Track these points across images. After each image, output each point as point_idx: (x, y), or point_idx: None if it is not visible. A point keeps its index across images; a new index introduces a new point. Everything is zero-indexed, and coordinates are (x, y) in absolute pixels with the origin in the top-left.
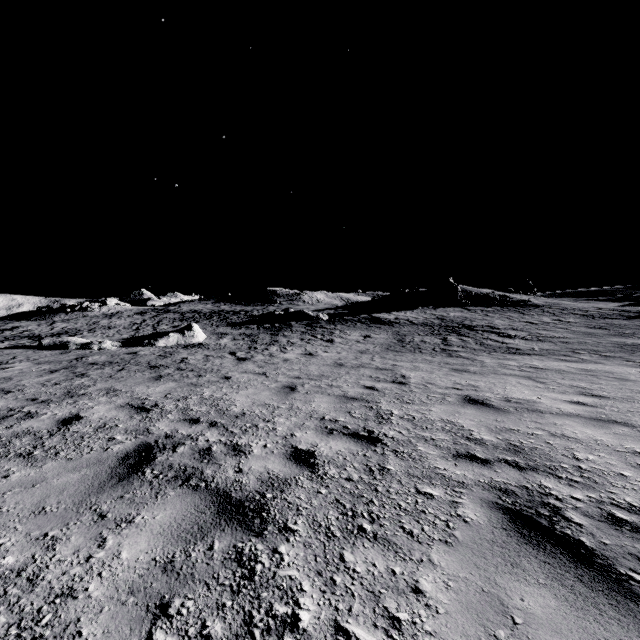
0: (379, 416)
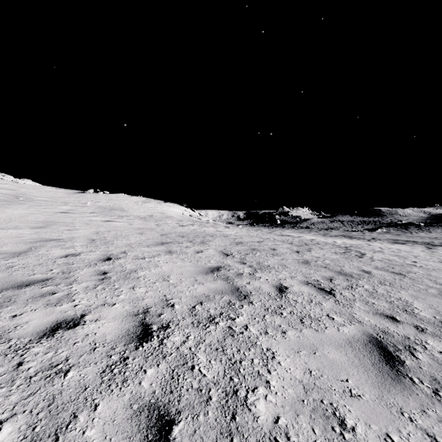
0: None
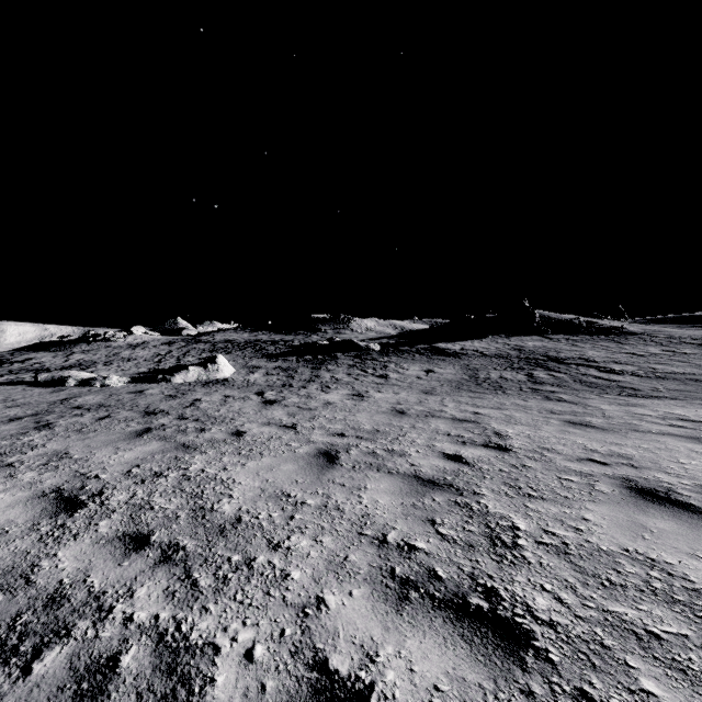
0: (493, 536)
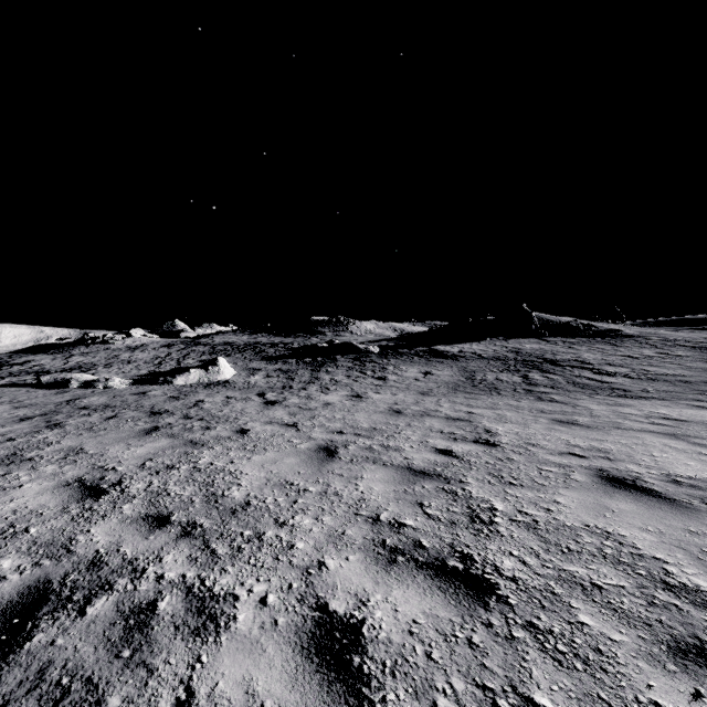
0: (473, 515)
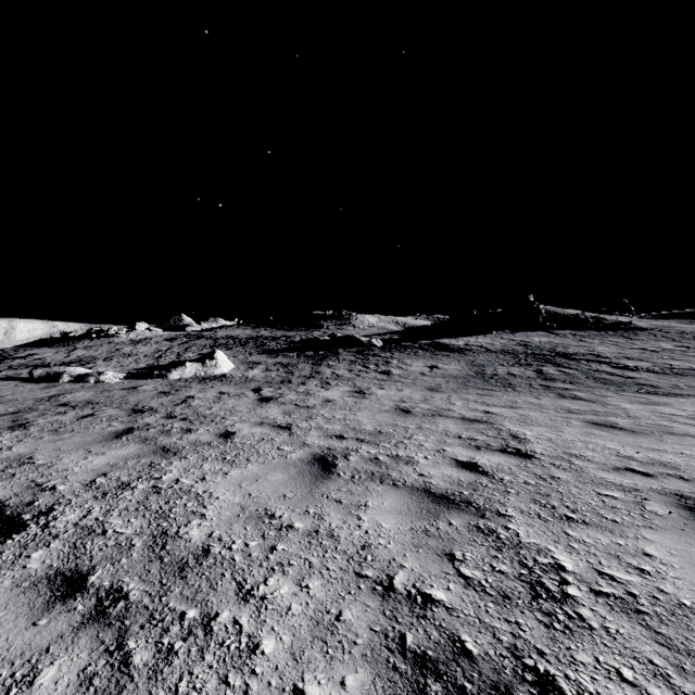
0: (533, 581)
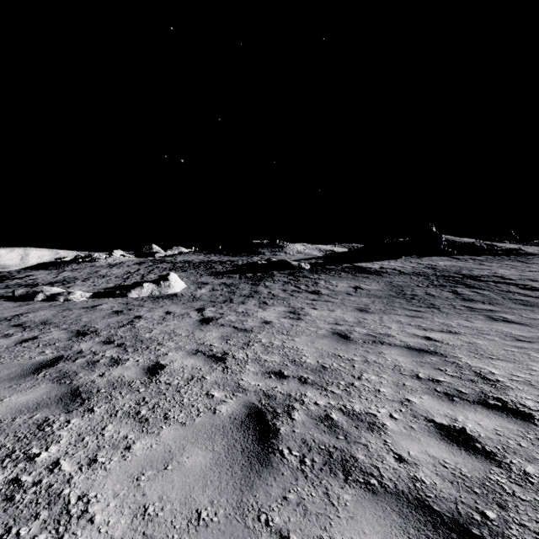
0: None
